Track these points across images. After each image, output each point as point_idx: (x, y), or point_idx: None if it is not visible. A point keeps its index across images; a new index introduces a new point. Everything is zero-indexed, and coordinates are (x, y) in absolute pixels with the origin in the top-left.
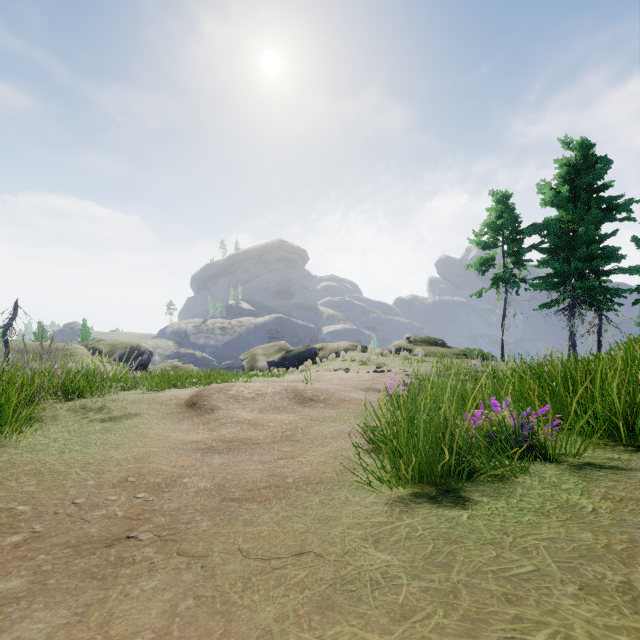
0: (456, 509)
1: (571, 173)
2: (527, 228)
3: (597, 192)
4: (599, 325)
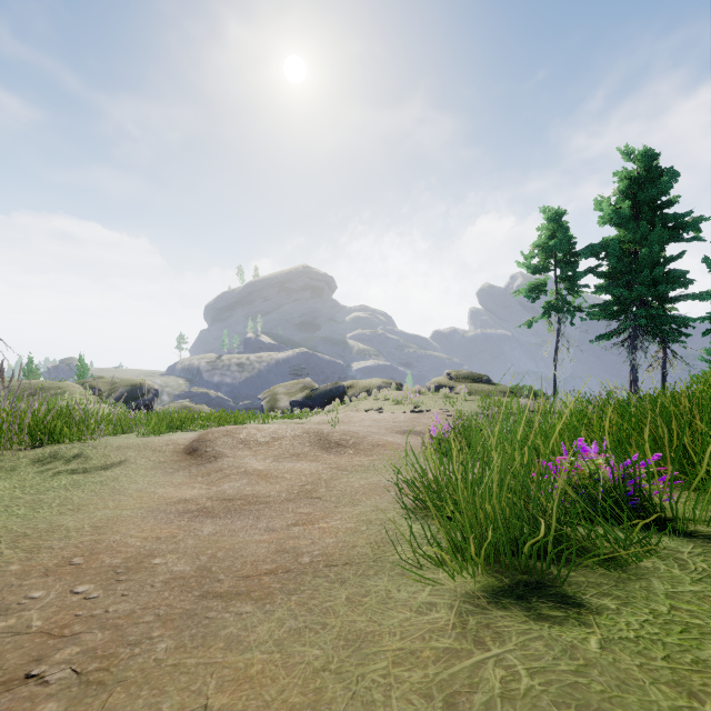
0: (570, 624)
1: (633, 187)
2: (583, 249)
3: (661, 209)
4: (664, 359)
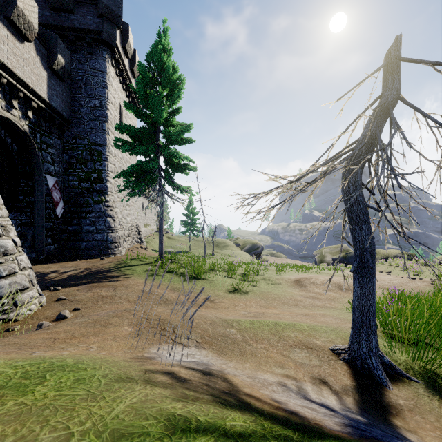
0: None
1: None
2: None
3: None
4: None
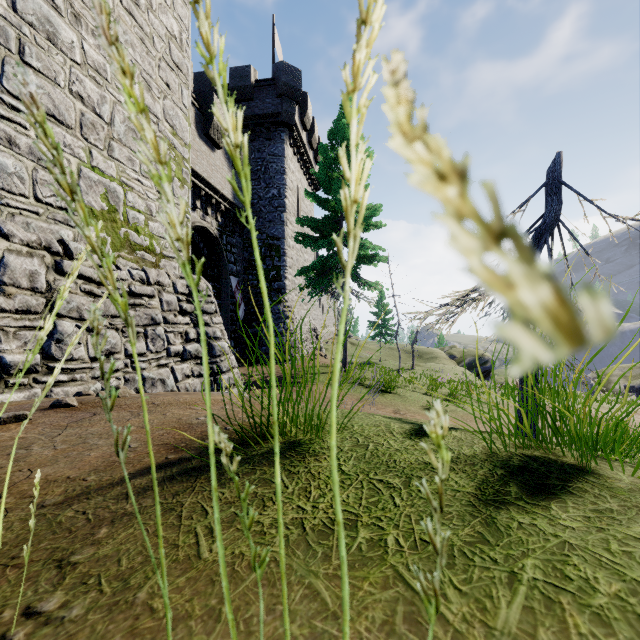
0: None
1: None
2: None
3: None
4: None
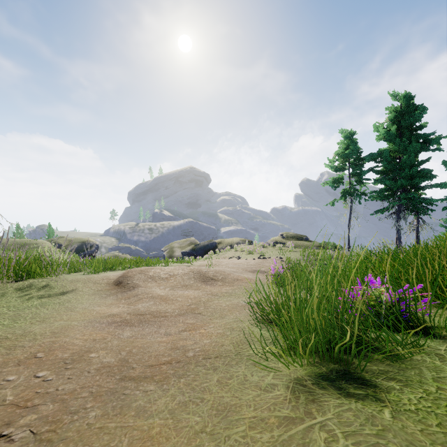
0: (370, 400)
1: (398, 117)
2: (366, 156)
3: (416, 130)
4: (417, 225)
